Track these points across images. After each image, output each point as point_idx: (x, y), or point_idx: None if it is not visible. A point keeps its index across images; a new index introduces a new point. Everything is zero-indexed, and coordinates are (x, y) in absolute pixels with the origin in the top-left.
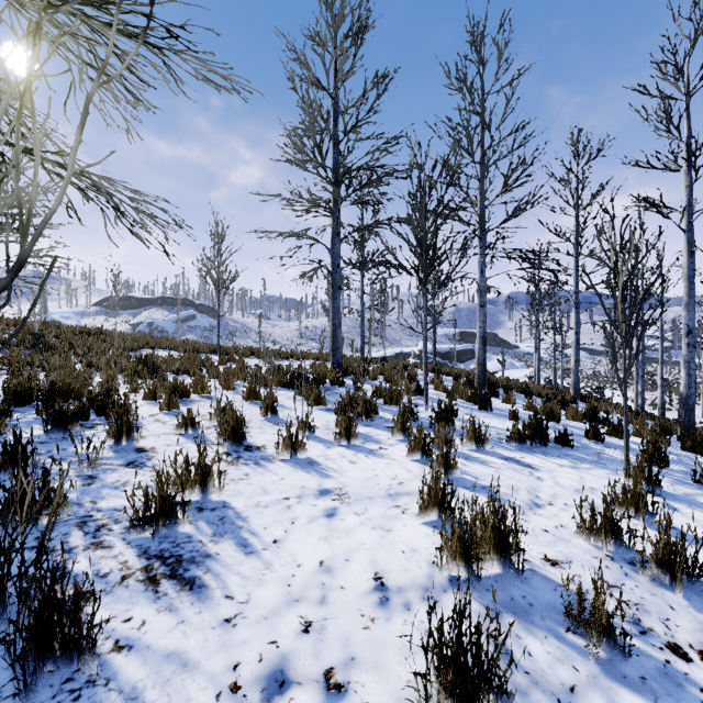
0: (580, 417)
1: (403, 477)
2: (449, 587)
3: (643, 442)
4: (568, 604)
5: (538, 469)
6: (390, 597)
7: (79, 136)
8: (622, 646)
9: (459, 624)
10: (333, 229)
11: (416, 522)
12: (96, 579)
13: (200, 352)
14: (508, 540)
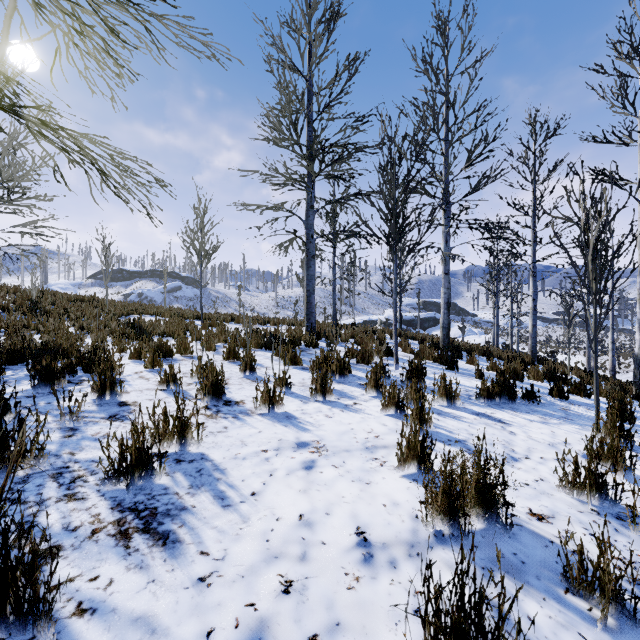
0: (541, 377)
1: (379, 430)
2: (435, 542)
3: (609, 398)
4: (566, 563)
5: (510, 424)
6: (374, 553)
7: (13, 0)
8: (628, 610)
9: (462, 590)
10: (307, 202)
11: (395, 475)
12: (65, 533)
13: (184, 317)
14: (495, 494)
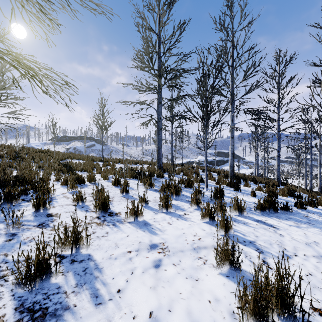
0: (286, 194)
1: (200, 234)
2: None
3: None
4: None
5: (278, 228)
6: None
7: None
8: None
9: None
10: (158, 100)
11: (214, 272)
12: None
13: (94, 160)
14: (292, 302)
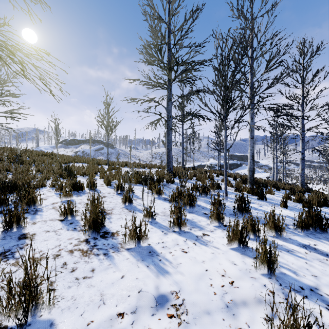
0: (320, 204)
1: (231, 273)
2: None
3: None
4: None
5: None
6: None
7: None
8: None
9: None
10: (167, 96)
11: None
12: None
13: (100, 164)
14: None
